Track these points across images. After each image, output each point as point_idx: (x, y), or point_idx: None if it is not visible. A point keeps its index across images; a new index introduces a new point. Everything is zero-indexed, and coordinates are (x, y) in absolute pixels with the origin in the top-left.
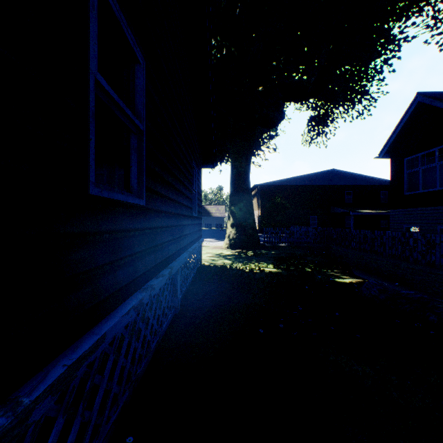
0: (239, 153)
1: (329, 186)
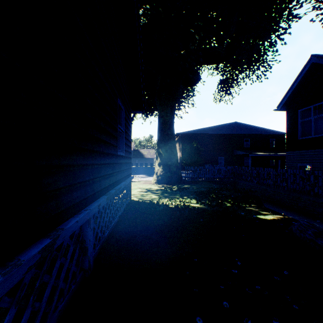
0: (165, 104)
1: (232, 135)
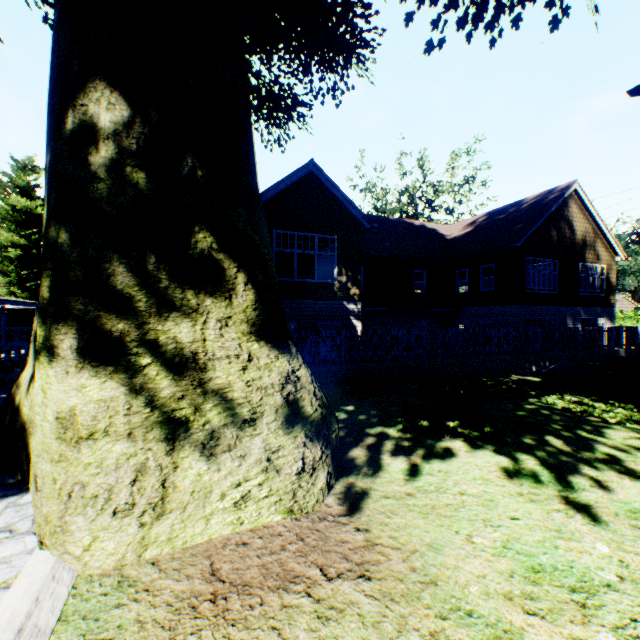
0: None
1: None
